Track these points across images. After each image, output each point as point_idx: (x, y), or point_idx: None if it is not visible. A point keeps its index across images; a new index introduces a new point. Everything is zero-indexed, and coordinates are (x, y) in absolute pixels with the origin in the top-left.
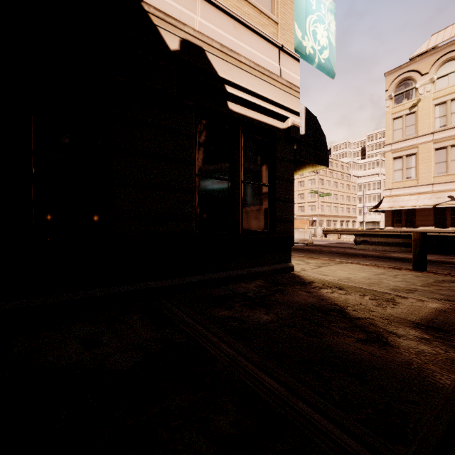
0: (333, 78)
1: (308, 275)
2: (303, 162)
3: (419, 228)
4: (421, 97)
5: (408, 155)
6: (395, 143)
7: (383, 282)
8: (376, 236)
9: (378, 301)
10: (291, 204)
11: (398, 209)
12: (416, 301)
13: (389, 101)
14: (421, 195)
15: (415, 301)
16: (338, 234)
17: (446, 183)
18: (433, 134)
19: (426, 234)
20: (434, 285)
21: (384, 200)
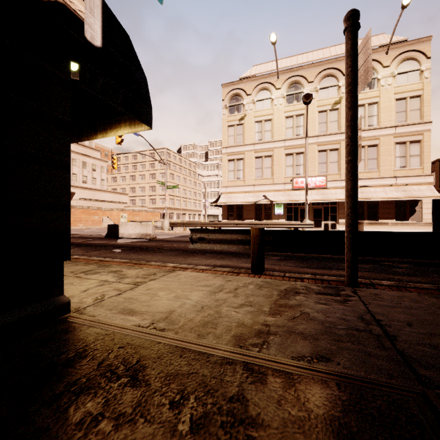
0: (160, 1)
1: (95, 320)
2: (116, 117)
3: (246, 221)
4: (247, 112)
5: (238, 159)
6: (229, 148)
7: (222, 315)
8: (214, 232)
9: (212, 438)
10: (64, 173)
11: (231, 204)
12: (284, 385)
13: (225, 110)
14: (247, 194)
15: (281, 386)
16: (184, 226)
17: (262, 185)
18: (254, 144)
19: (264, 229)
20: (283, 305)
21: (222, 196)
